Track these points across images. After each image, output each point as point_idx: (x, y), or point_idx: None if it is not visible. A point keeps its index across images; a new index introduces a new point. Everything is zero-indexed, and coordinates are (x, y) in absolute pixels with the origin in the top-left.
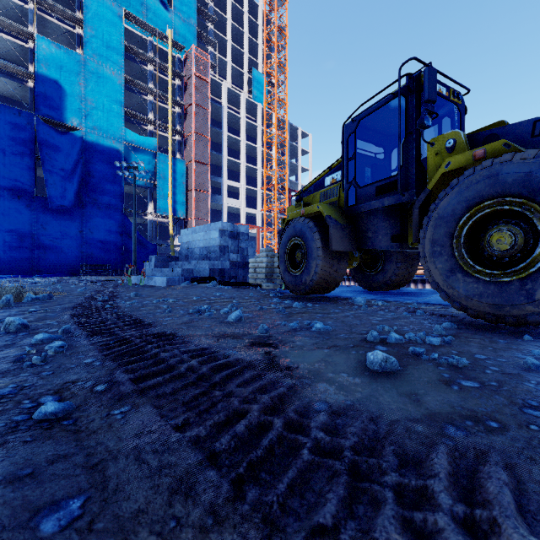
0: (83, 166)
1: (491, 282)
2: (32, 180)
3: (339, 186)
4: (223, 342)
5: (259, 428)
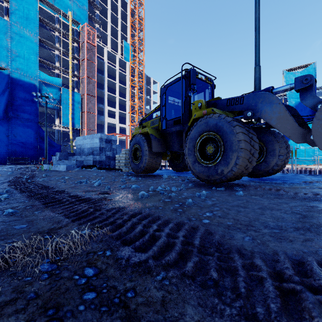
0: (10, 93)
1: (206, 166)
2: None
3: (159, 119)
4: (87, 193)
5: (86, 212)
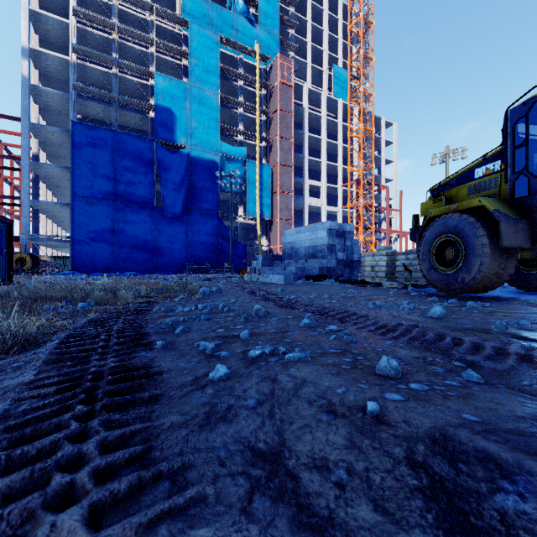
0: (189, 179)
1: None
2: (153, 194)
3: (499, 177)
4: (477, 335)
5: None
